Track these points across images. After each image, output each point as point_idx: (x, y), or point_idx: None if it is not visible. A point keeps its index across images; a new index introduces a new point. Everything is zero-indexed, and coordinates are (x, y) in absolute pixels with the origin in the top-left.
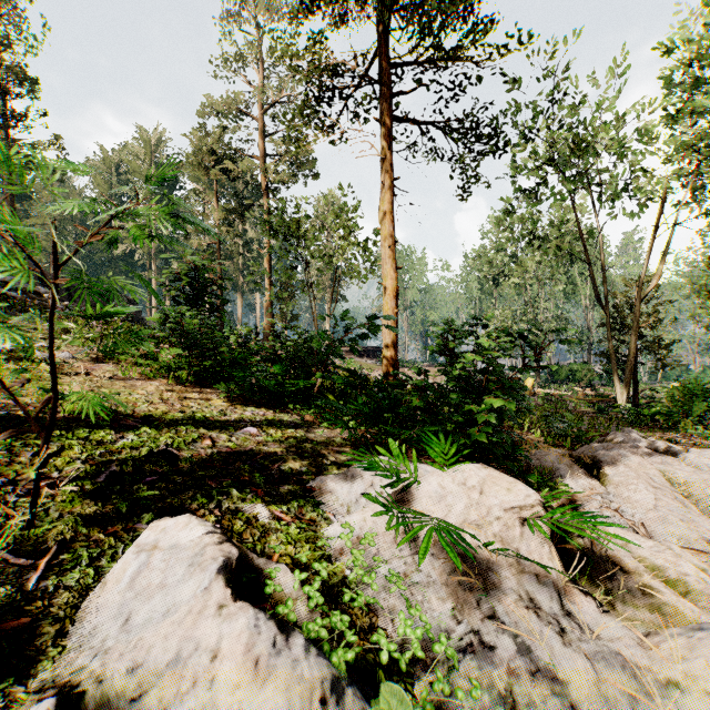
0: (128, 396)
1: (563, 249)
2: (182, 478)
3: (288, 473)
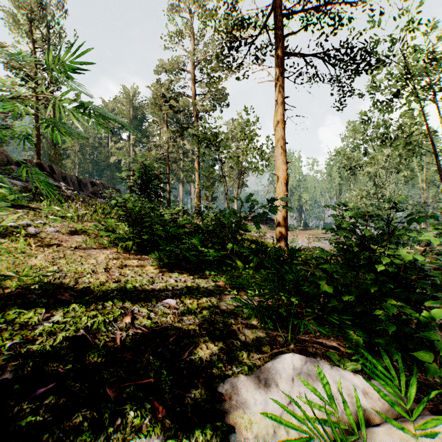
0: (79, 266)
1: (410, 145)
2: (79, 386)
3: (198, 365)
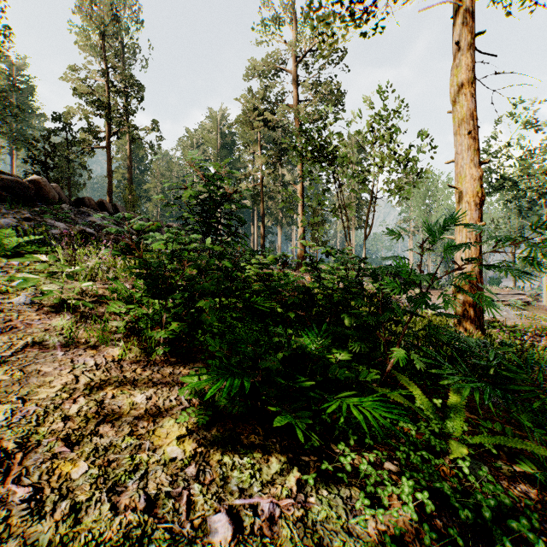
0: None
1: None
2: None
3: None
